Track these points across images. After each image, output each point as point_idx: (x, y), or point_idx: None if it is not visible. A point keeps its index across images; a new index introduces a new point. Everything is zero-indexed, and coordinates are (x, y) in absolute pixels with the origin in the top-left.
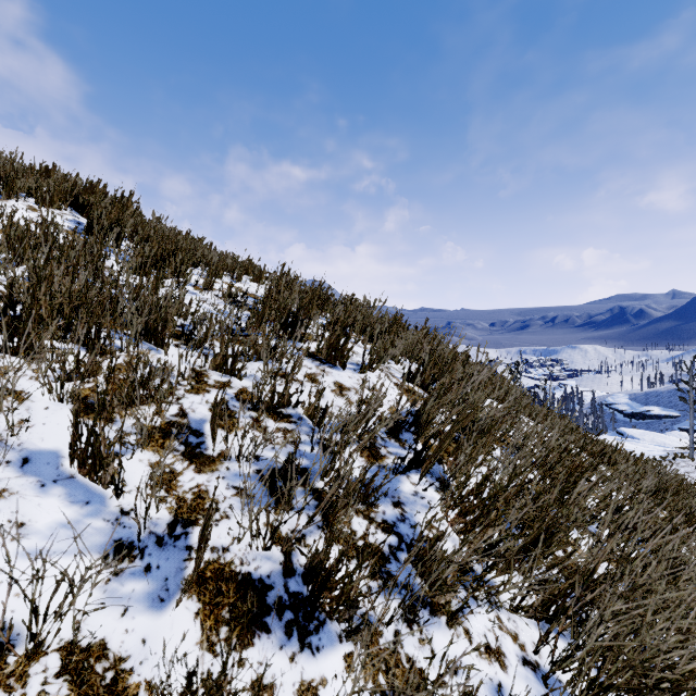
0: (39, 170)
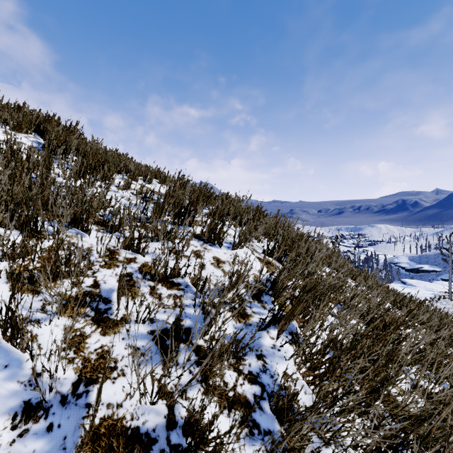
0: (13, 107)
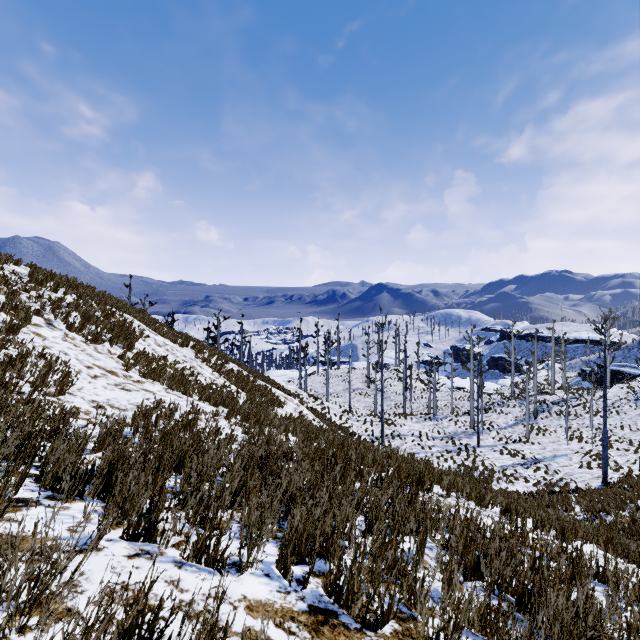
0: None
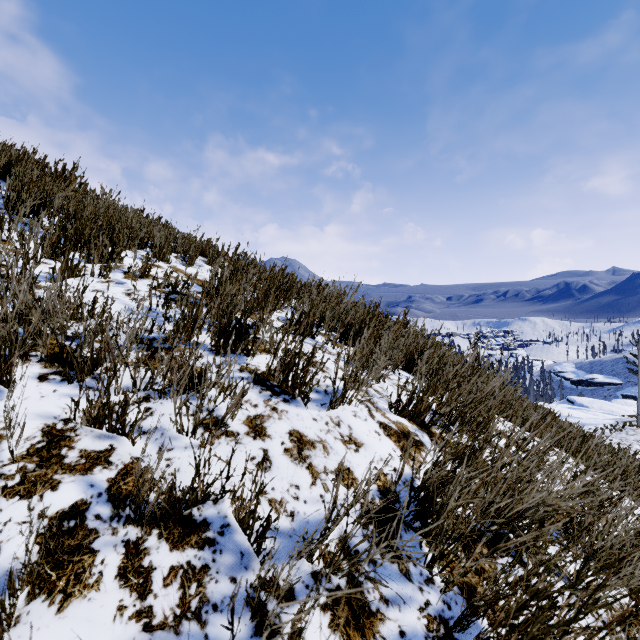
0: None
